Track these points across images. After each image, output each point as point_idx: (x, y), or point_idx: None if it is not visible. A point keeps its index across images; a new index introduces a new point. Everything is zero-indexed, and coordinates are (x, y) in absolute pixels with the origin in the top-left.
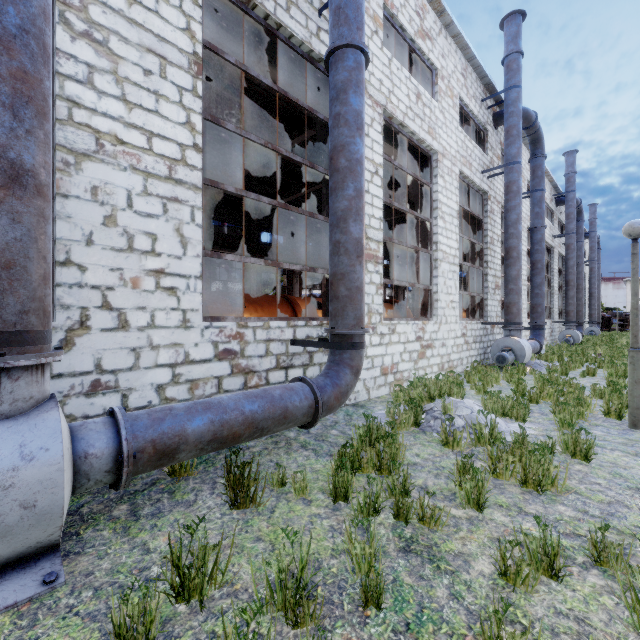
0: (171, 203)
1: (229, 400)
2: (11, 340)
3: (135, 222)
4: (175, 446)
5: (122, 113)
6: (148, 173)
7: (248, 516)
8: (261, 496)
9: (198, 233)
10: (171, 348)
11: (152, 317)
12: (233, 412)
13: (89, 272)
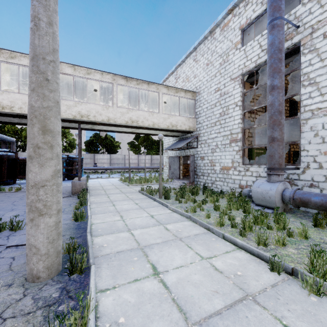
0: None
1: None
2: (272, 169)
3: (325, 133)
4: (306, 202)
5: (320, 99)
6: None
7: (315, 228)
8: (323, 226)
9: None
10: None
11: None
12: None
13: (309, 152)
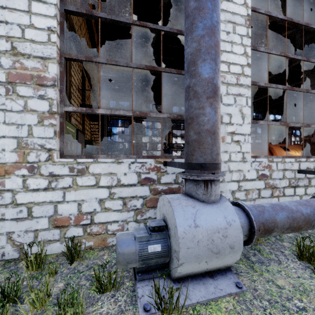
0: (237, 97)
1: (290, 205)
2: (215, 167)
3: (223, 109)
4: (272, 228)
5: None
6: (228, 83)
7: None
8: None
9: (249, 111)
10: (237, 172)
11: (229, 156)
12: (297, 213)
13: None
